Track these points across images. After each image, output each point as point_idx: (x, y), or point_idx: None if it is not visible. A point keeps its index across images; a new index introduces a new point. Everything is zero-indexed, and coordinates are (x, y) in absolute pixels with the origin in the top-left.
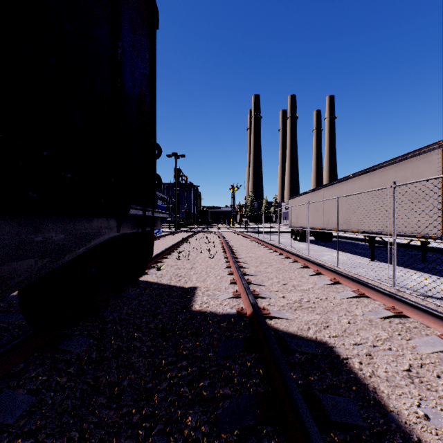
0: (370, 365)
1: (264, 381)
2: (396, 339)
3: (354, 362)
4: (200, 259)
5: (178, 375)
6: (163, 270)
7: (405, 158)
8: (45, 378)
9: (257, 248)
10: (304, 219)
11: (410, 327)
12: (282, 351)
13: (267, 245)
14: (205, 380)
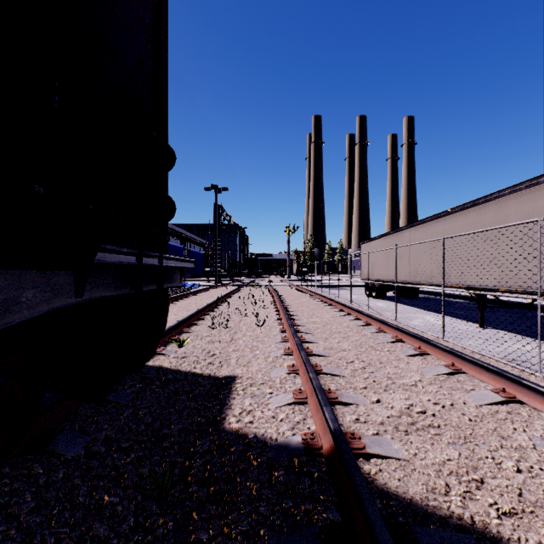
0: None
1: None
2: None
3: None
4: (244, 325)
5: None
6: (188, 346)
7: (536, 183)
8: None
9: (322, 308)
10: (382, 269)
11: None
12: None
13: (336, 305)
14: None
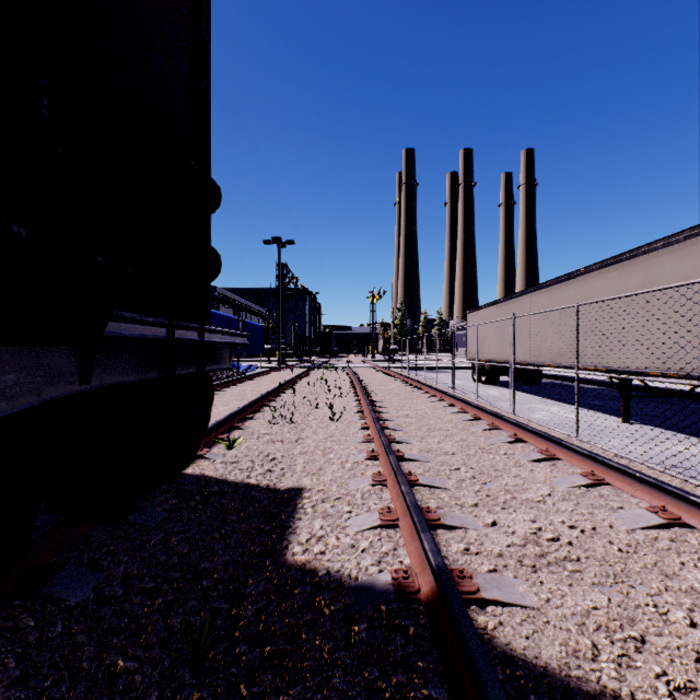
0: None
1: None
2: None
3: None
4: (315, 420)
5: None
6: (240, 448)
7: (699, 233)
8: None
9: (416, 397)
10: (494, 346)
11: None
12: None
13: (435, 392)
14: None
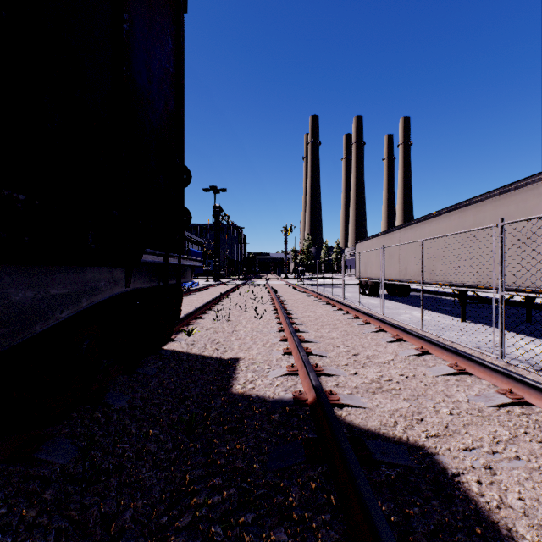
0: (494, 485)
1: (337, 516)
2: (524, 441)
3: (469, 481)
4: (244, 319)
5: (207, 502)
6: (196, 335)
7: (508, 190)
8: (3, 512)
9: (316, 304)
10: (374, 268)
11: (538, 420)
12: (361, 463)
13: (329, 301)
14: (248, 513)
